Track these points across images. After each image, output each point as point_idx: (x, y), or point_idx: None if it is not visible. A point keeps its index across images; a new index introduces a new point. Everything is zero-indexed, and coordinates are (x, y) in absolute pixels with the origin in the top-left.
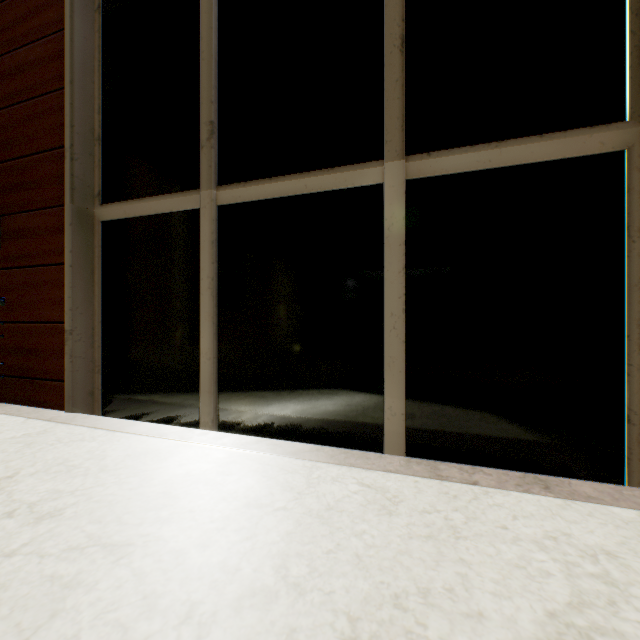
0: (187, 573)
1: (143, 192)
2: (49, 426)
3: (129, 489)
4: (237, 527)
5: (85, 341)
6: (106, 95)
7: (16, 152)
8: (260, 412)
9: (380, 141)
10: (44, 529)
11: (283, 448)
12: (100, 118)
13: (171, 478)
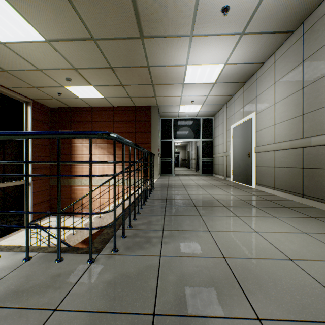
0: None
1: None
2: None
3: None
4: None
5: None
6: None
7: None
8: None
9: None
10: None
11: None
12: None
13: None
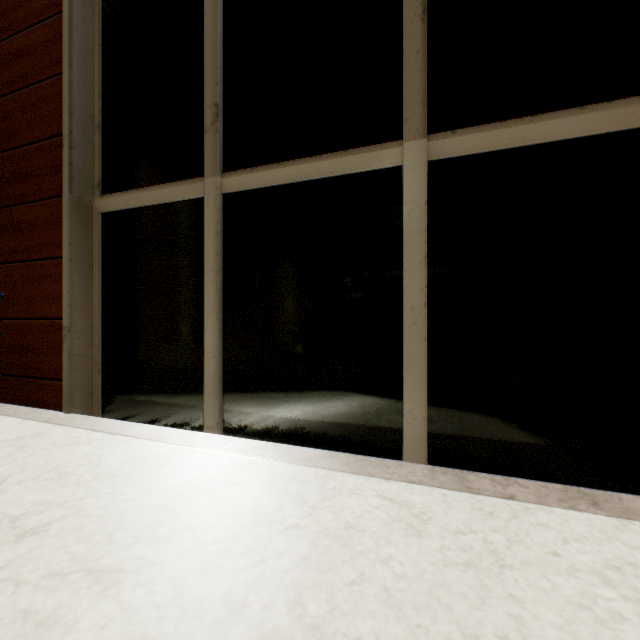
0: (184, 609)
1: (144, 181)
2: (45, 428)
3: (124, 501)
4: (243, 549)
5: (84, 338)
6: (106, 80)
7: (14, 142)
8: (268, 414)
9: (399, 119)
10: (24, 549)
11: (293, 454)
12: (100, 105)
13: (171, 488)
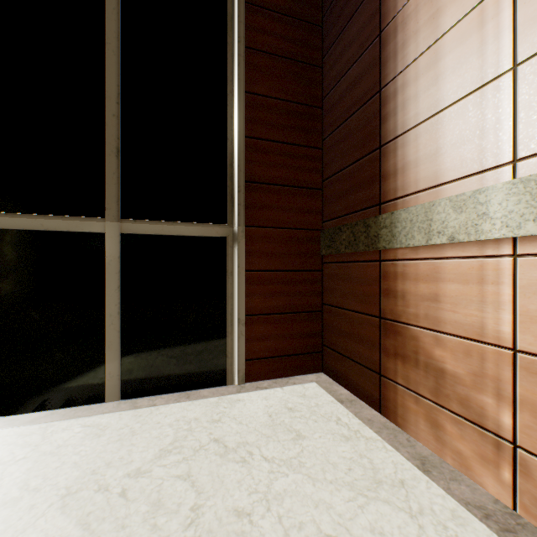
0: None
1: None
2: None
3: None
4: None
5: None
6: None
7: None
8: None
9: (104, 205)
10: None
11: (21, 420)
12: None
13: None
